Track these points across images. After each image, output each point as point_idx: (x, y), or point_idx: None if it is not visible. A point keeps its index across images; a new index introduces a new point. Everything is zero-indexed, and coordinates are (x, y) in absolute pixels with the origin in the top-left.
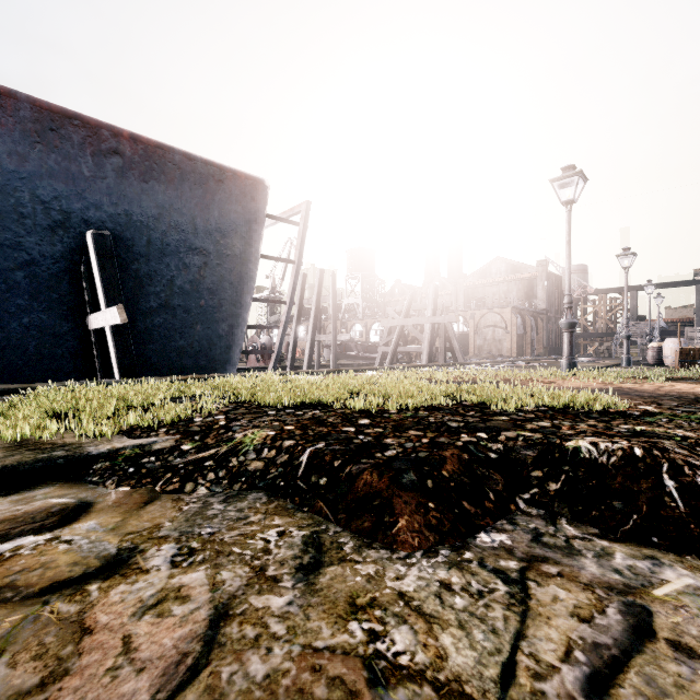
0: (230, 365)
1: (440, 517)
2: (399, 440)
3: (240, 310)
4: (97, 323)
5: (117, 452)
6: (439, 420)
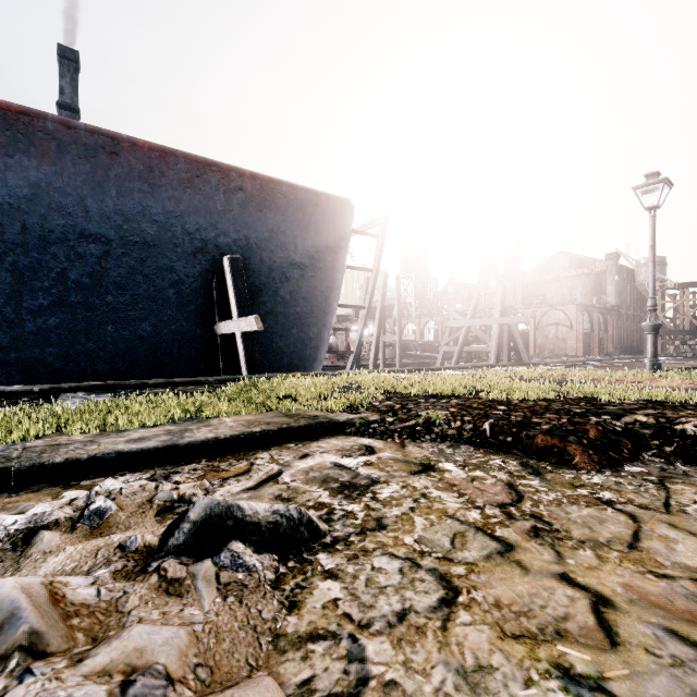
0: (317, 364)
1: (598, 457)
2: (544, 418)
3: (327, 315)
4: (228, 329)
5: (351, 421)
6: (562, 407)
